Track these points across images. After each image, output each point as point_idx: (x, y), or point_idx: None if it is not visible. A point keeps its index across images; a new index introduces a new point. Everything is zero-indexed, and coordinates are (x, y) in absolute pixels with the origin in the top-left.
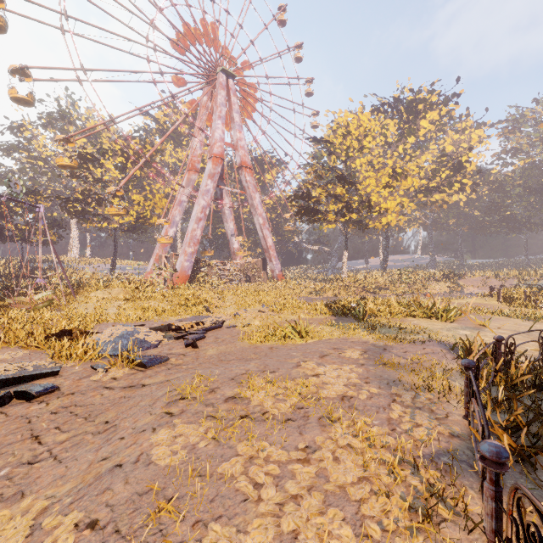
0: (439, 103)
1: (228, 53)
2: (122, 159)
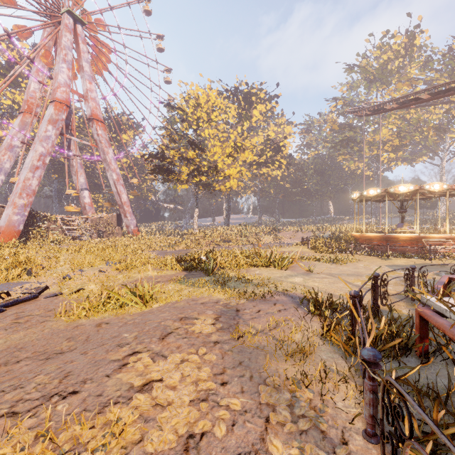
0: (266, 100)
1: None
2: None
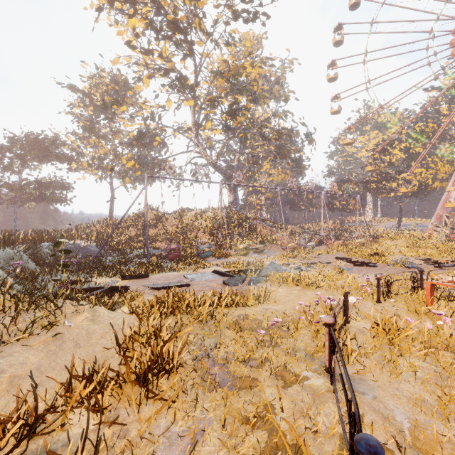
0: None
1: None
2: (406, 144)
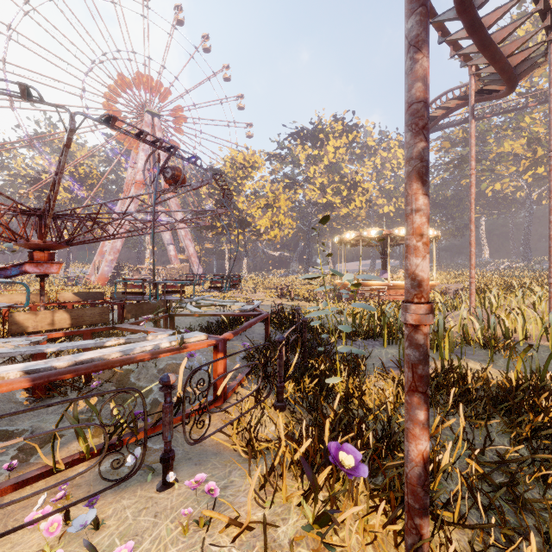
0: (346, 131)
1: (160, 93)
2: (70, 183)
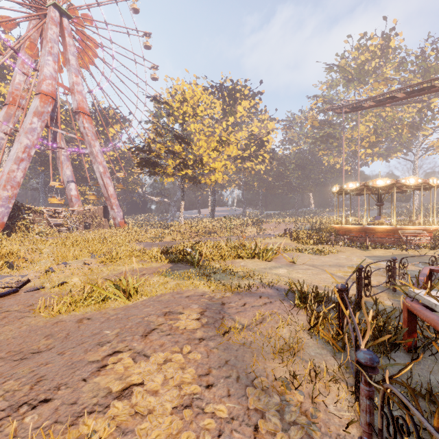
0: (250, 97)
1: None
2: None
